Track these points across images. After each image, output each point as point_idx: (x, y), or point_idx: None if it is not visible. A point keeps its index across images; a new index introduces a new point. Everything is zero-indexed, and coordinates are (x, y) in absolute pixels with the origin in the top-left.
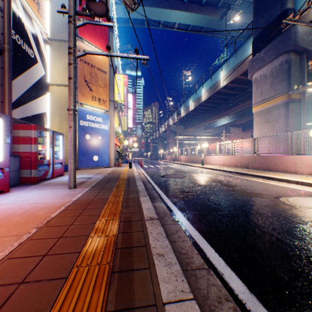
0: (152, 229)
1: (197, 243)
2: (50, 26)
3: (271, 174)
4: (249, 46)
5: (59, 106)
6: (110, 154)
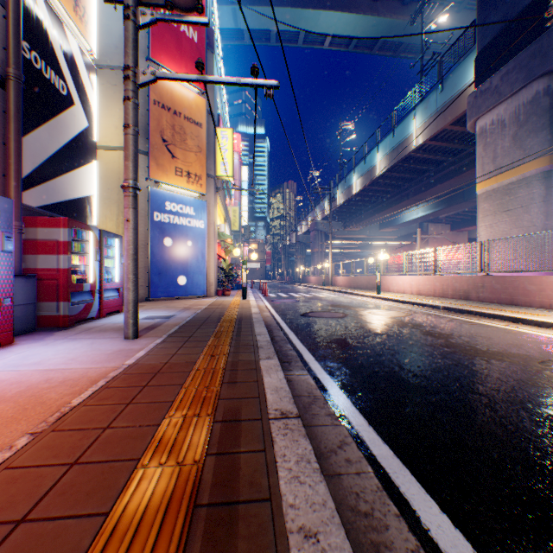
0: (285, 447)
1: (392, 481)
2: (101, 42)
3: (519, 313)
4: (469, 68)
5: (117, 186)
6: (209, 274)
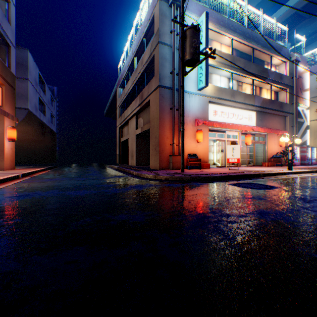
0: None
1: None
2: None
3: None
4: None
5: (312, 131)
6: None
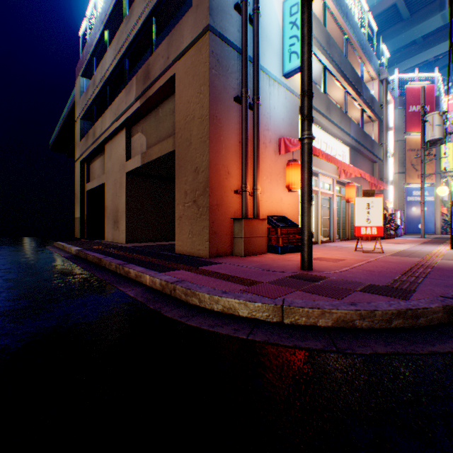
0: None
1: None
2: None
3: None
4: None
5: None
6: (435, 223)
